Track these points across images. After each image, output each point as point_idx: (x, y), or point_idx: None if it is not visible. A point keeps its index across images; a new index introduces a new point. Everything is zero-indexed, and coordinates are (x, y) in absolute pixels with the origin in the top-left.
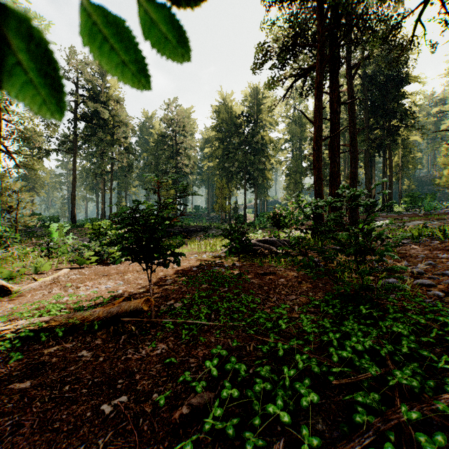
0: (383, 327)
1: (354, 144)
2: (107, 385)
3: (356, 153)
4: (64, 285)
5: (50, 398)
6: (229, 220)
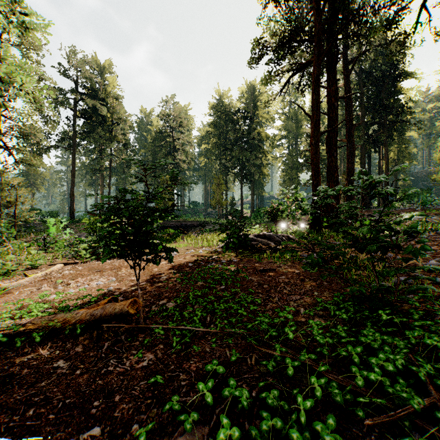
0: (411, 337)
1: (351, 139)
2: (80, 409)
3: (353, 149)
4: (55, 282)
5: (8, 426)
6: (226, 215)
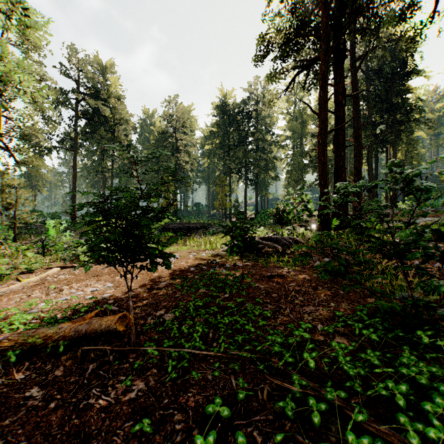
0: None
1: (359, 139)
2: None
3: (361, 148)
4: (48, 288)
5: None
6: (230, 217)
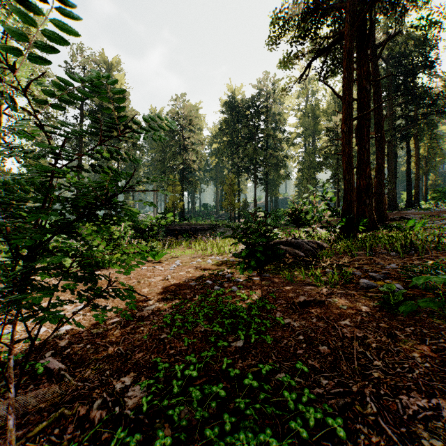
0: None
1: (381, 132)
2: None
3: (384, 142)
4: None
5: None
6: (238, 218)
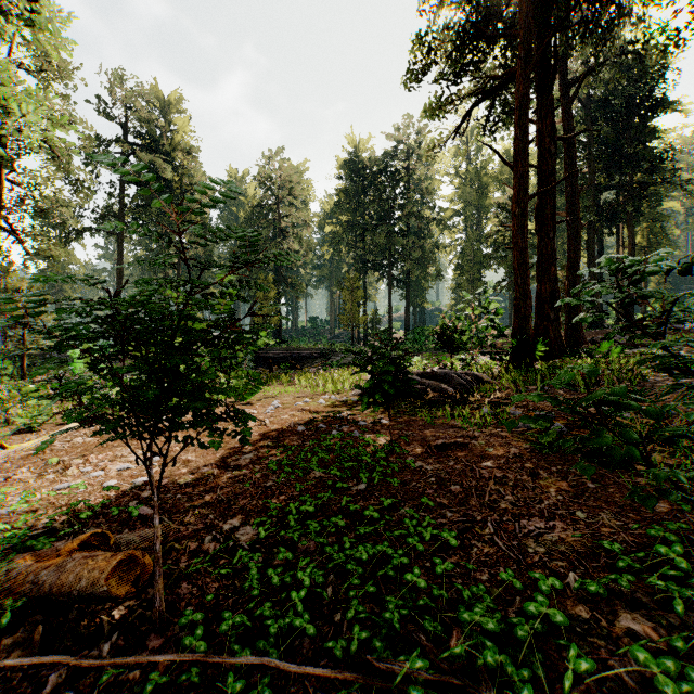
0: None
1: (575, 212)
2: None
3: (579, 227)
4: (45, 462)
5: None
6: (365, 340)
